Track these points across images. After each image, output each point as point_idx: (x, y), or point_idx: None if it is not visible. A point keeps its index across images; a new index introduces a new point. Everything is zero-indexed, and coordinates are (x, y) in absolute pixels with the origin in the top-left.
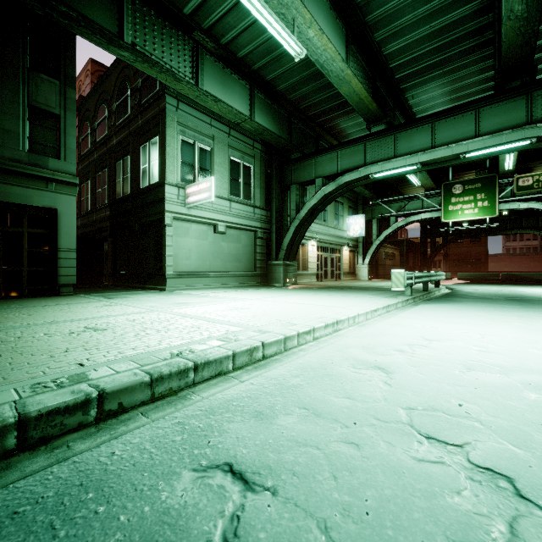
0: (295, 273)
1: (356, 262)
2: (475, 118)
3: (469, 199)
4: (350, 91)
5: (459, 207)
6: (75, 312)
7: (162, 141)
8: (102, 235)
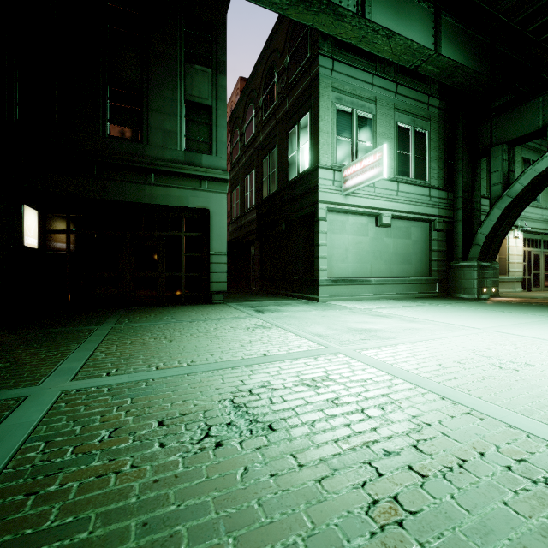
0: (495, 279)
1: None
2: None
3: None
4: None
5: None
6: (222, 339)
7: (313, 117)
8: (250, 238)
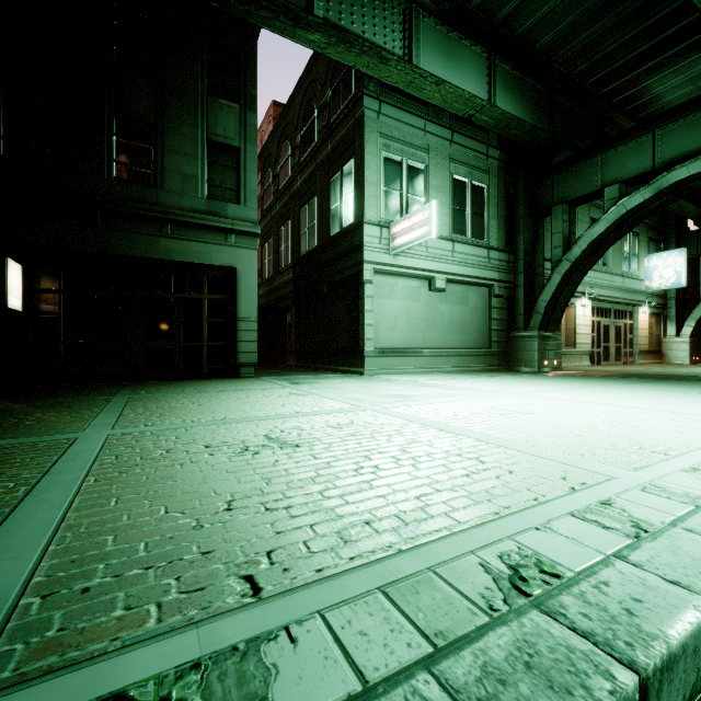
0: (557, 350)
1: (661, 334)
2: None
3: None
4: None
5: None
6: (254, 403)
7: (358, 165)
8: (285, 303)
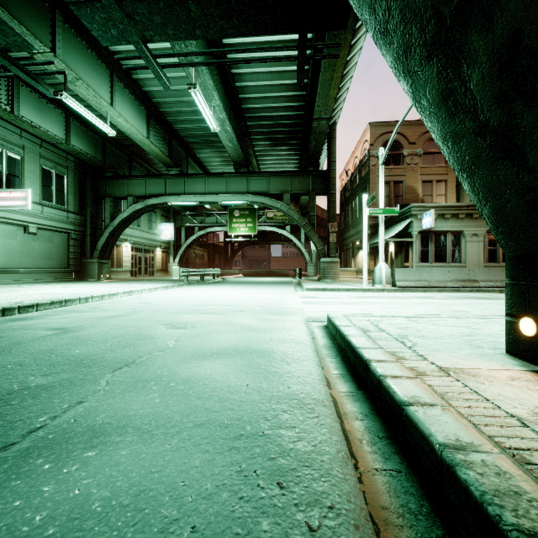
0: (109, 269)
1: (168, 261)
2: (226, 182)
3: (243, 221)
4: (150, 149)
5: (238, 225)
6: None
7: None
8: None
